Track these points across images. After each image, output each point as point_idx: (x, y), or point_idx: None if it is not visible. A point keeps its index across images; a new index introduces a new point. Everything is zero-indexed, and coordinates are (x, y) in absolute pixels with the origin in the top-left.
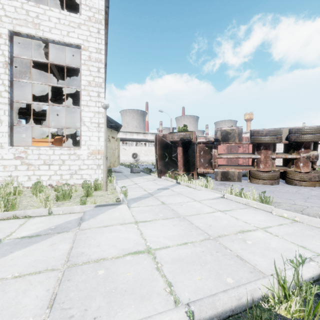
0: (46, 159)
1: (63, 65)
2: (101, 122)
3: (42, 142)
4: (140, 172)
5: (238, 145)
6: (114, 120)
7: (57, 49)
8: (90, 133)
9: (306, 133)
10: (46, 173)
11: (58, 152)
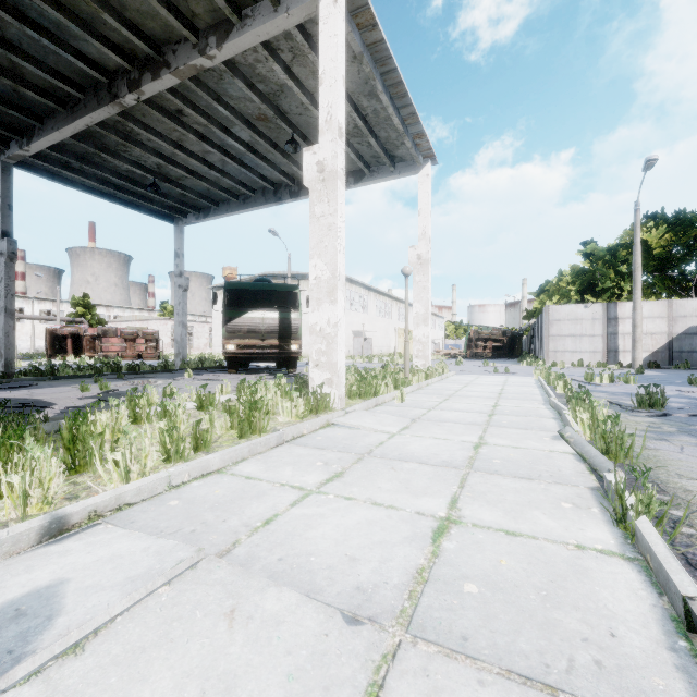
0: None
1: None
2: None
3: None
4: (22, 359)
5: None
6: None
7: None
8: None
9: (146, 334)
10: None
11: None
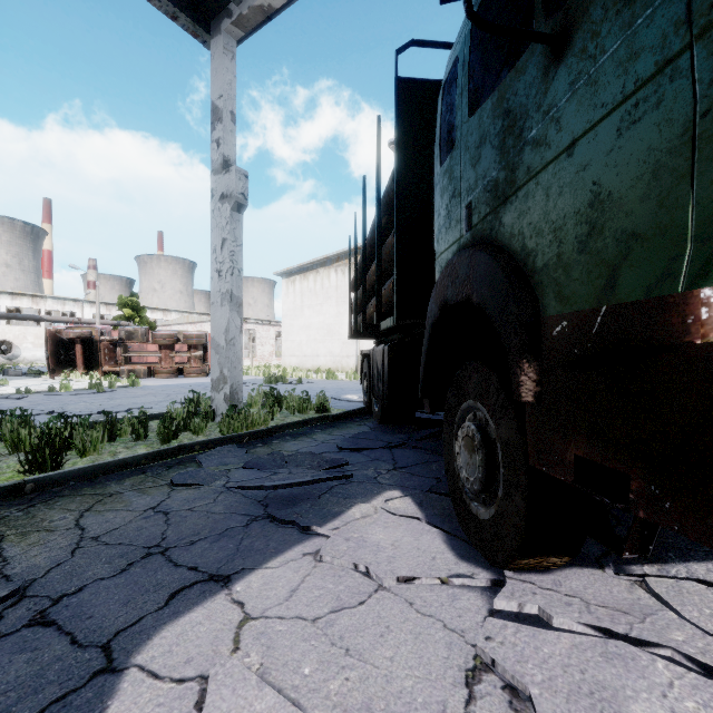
0: None
1: None
2: None
3: None
4: (21, 375)
5: None
6: None
7: None
8: None
9: (188, 338)
10: None
11: None
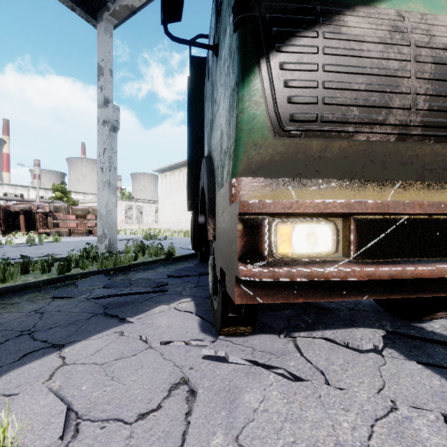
0: None
1: None
2: None
3: None
4: None
5: None
6: None
7: None
8: None
9: (95, 211)
10: None
11: None
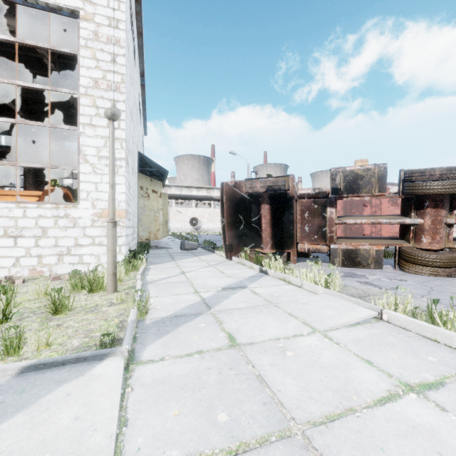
0: (8, 226)
1: (45, 48)
2: (119, 157)
3: (21, 196)
4: (196, 249)
5: (363, 203)
6: (154, 163)
7: (37, 22)
8: (97, 177)
9: None
10: (8, 254)
11: (34, 212)
